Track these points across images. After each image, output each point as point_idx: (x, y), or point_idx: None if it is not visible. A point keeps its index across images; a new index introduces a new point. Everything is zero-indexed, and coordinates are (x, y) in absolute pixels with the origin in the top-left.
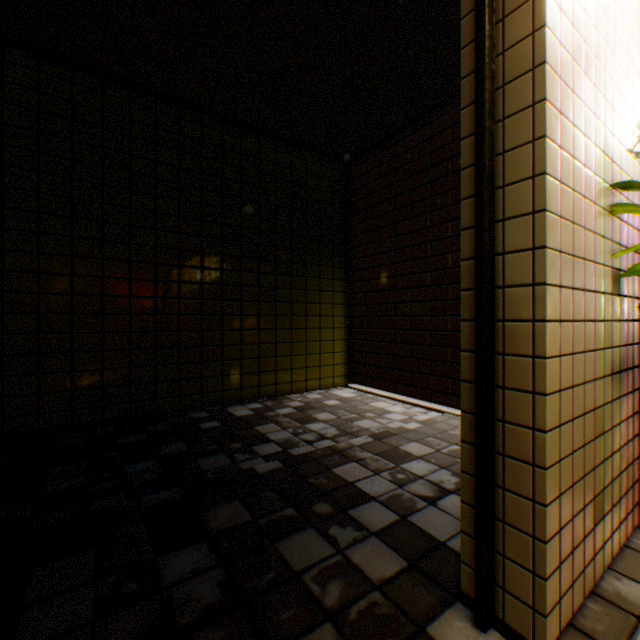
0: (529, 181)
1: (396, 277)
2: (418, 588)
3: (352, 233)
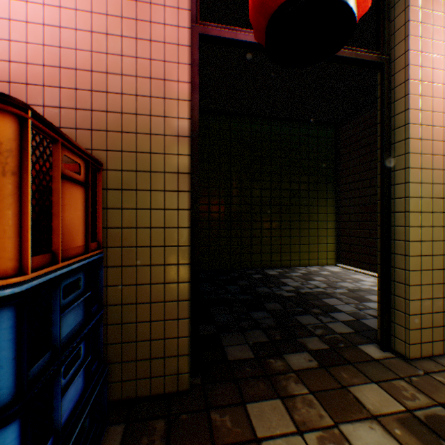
0: (403, 170)
1: (370, 196)
2: (357, 337)
3: (339, 168)
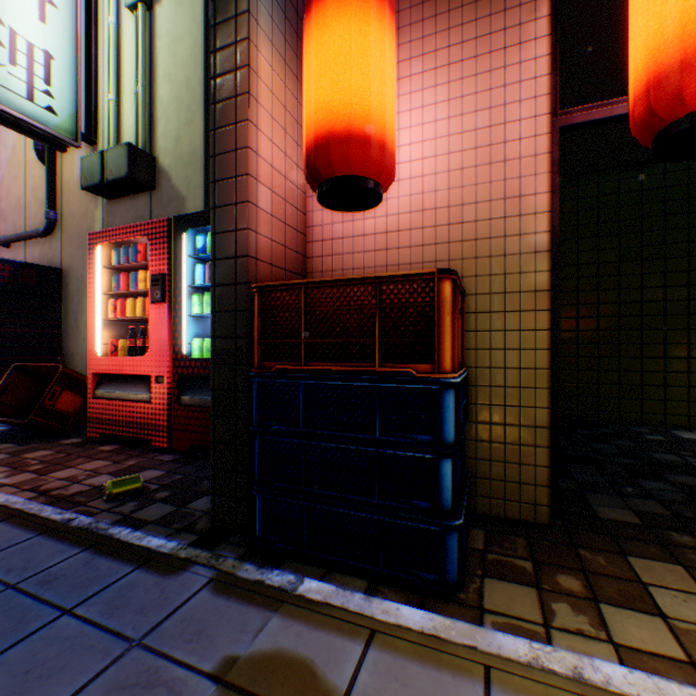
0: None
1: None
2: None
3: None
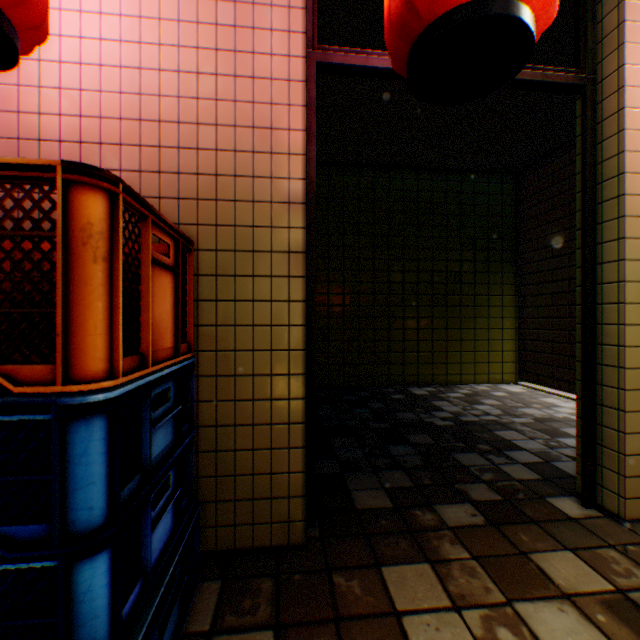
0: (615, 242)
1: (570, 280)
2: (545, 486)
3: (522, 239)
